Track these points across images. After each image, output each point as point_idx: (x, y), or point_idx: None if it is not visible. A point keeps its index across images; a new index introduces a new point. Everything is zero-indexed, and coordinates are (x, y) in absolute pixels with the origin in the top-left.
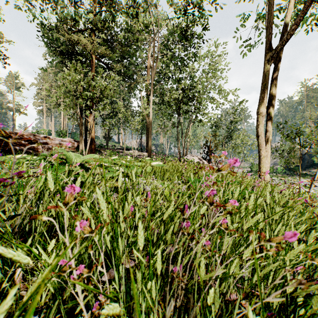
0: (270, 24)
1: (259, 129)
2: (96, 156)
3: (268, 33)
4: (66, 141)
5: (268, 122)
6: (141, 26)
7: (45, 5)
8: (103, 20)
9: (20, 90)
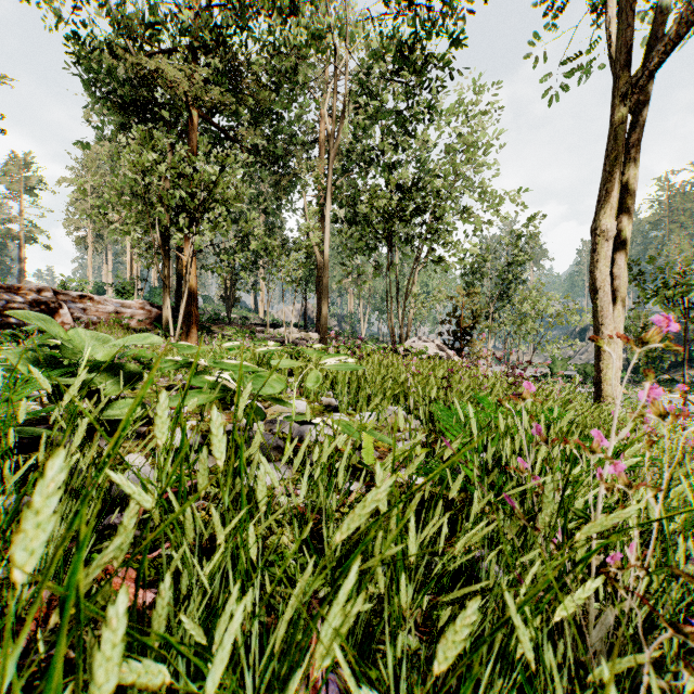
0: (630, 1)
1: (597, 272)
2: (153, 341)
3: (624, 24)
4: (132, 307)
5: (618, 257)
6: (304, 36)
7: None
8: (215, 27)
9: (35, 193)
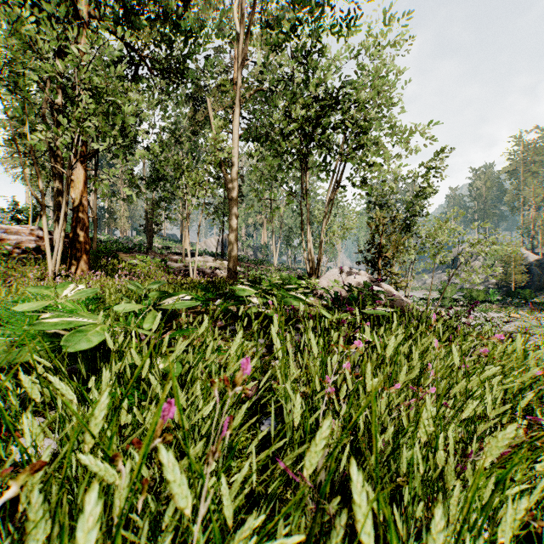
0: None
1: None
2: None
3: None
4: (20, 233)
5: None
6: None
7: None
8: None
9: None
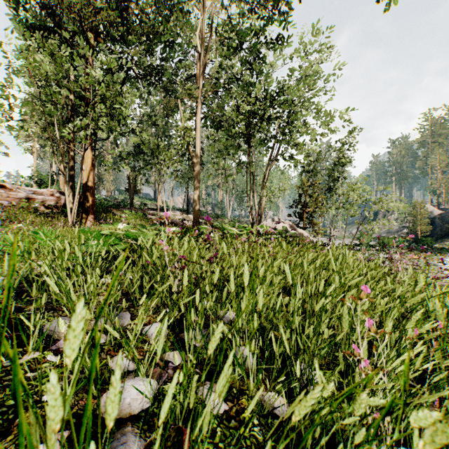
0: None
1: None
2: None
3: None
4: (44, 194)
5: None
6: None
7: None
8: None
9: None
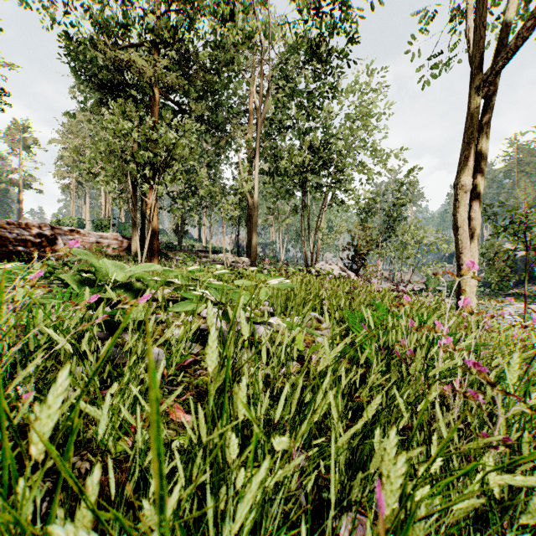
0: (482, 20)
1: (458, 215)
2: (156, 268)
3: (477, 37)
4: (108, 238)
5: (474, 204)
6: (240, 35)
7: (72, 2)
8: (172, 27)
9: (31, 150)
